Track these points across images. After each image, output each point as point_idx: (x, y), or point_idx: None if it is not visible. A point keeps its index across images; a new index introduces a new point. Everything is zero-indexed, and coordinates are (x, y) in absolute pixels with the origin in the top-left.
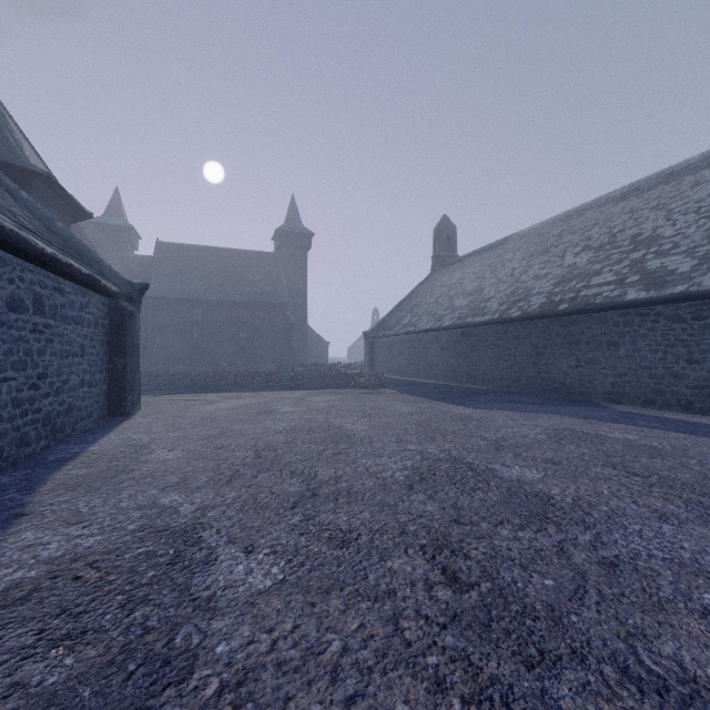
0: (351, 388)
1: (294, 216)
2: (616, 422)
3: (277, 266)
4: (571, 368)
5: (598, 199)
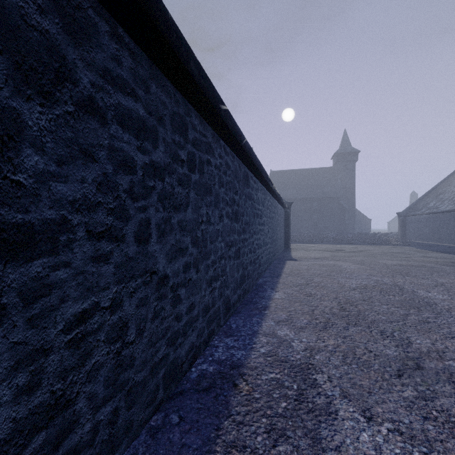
0: (383, 245)
1: (346, 142)
2: None
3: (335, 175)
4: None
5: None
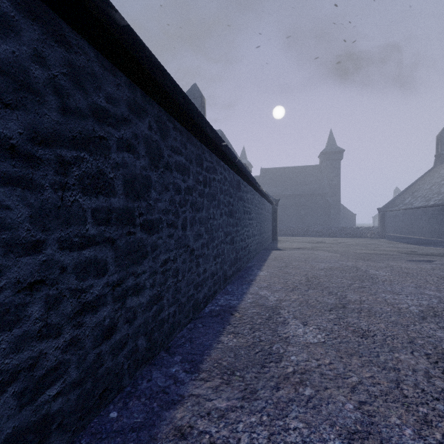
0: (361, 238)
1: (331, 142)
2: None
3: (321, 172)
4: None
5: None
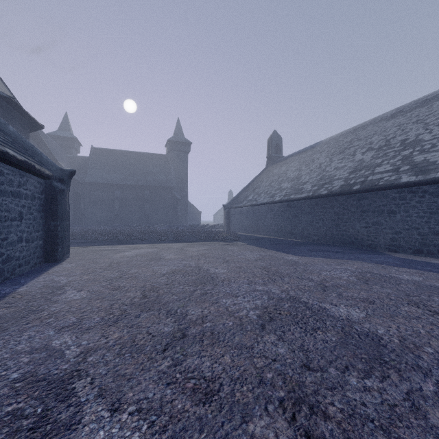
0: (215, 241)
1: (179, 132)
2: (400, 266)
3: (168, 163)
4: (362, 228)
5: (375, 118)
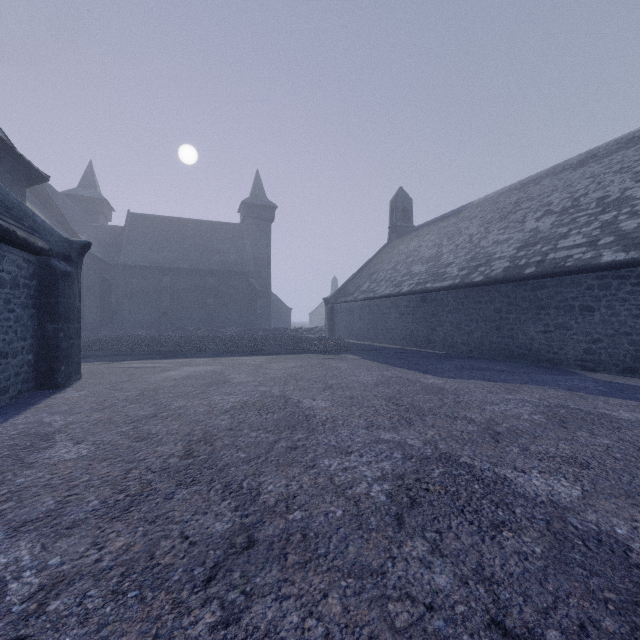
0: (311, 354)
1: (259, 190)
2: (608, 395)
3: (243, 237)
4: (539, 334)
5: (554, 167)
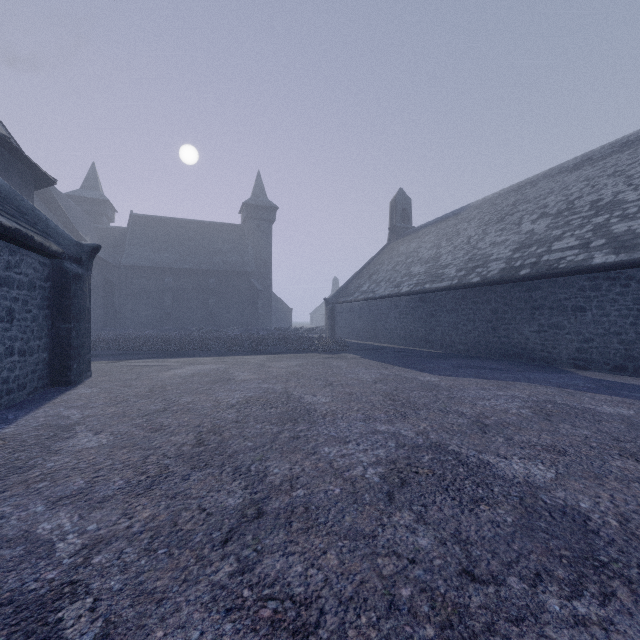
0: (312, 353)
1: (260, 191)
2: (595, 391)
3: (244, 237)
4: (533, 333)
5: (551, 169)
